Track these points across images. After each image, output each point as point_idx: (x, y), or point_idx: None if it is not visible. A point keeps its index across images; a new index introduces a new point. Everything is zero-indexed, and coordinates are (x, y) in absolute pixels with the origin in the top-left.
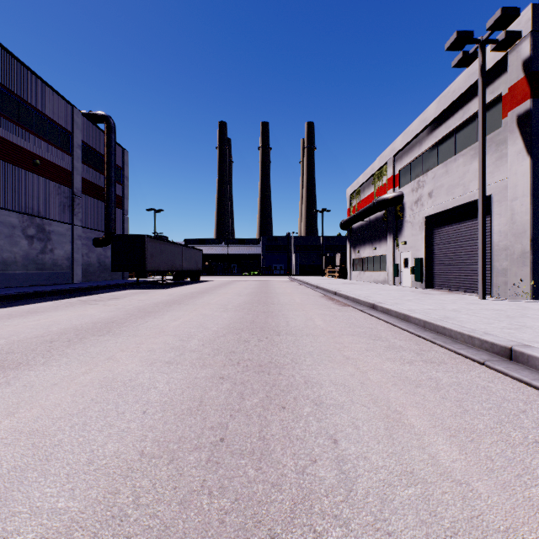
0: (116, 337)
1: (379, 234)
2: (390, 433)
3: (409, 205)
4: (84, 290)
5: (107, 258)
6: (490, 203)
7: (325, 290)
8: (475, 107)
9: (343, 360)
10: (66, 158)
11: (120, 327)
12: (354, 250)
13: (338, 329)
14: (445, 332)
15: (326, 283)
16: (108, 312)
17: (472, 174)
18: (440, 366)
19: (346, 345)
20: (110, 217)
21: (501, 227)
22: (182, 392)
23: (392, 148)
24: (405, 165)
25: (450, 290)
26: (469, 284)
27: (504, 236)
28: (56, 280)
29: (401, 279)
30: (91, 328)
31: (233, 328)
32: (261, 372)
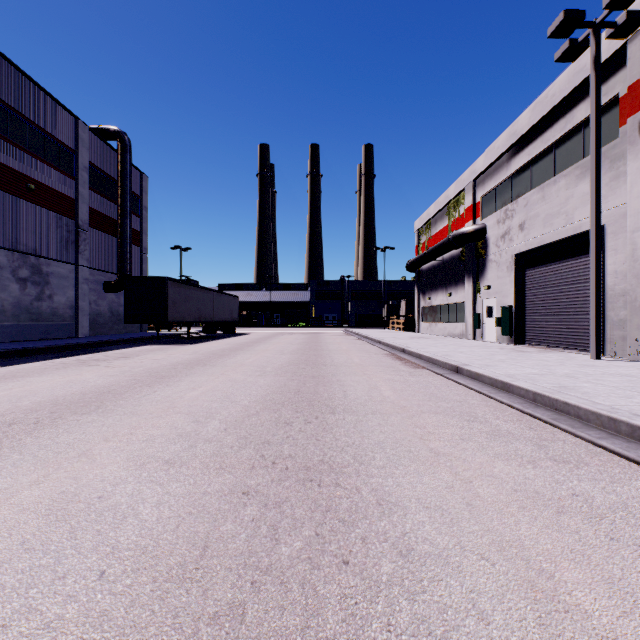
0: (105, 416)
1: (455, 277)
2: (549, 633)
3: (494, 241)
4: (89, 346)
5: (121, 306)
6: (602, 236)
7: (390, 346)
8: (582, 114)
9: (430, 458)
10: (69, 183)
11: (117, 399)
12: (424, 297)
13: (414, 403)
14: (568, 410)
15: (390, 337)
16: (107, 377)
17: (578, 200)
18: (580, 470)
19: (431, 430)
20: (125, 256)
21: (617, 267)
22: (177, 526)
23: (471, 170)
24: (489, 191)
25: (547, 346)
26: (573, 339)
27: (622, 277)
28: (56, 334)
29: (483, 332)
30: (75, 402)
31: (271, 401)
32: (308, 482)
